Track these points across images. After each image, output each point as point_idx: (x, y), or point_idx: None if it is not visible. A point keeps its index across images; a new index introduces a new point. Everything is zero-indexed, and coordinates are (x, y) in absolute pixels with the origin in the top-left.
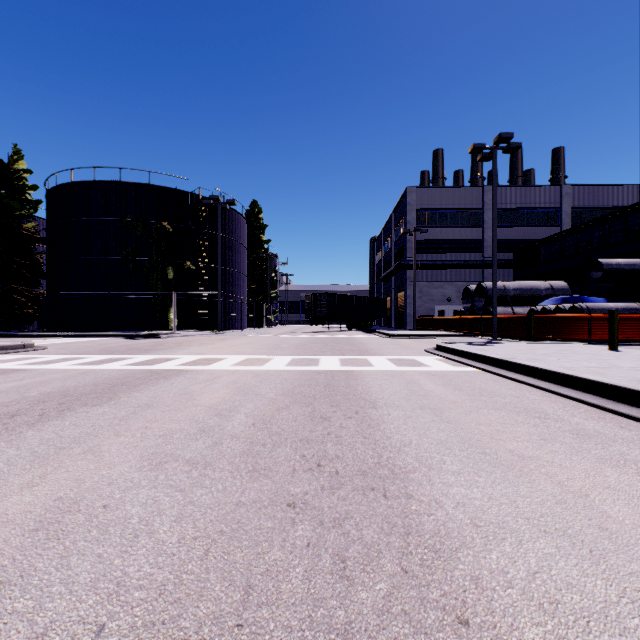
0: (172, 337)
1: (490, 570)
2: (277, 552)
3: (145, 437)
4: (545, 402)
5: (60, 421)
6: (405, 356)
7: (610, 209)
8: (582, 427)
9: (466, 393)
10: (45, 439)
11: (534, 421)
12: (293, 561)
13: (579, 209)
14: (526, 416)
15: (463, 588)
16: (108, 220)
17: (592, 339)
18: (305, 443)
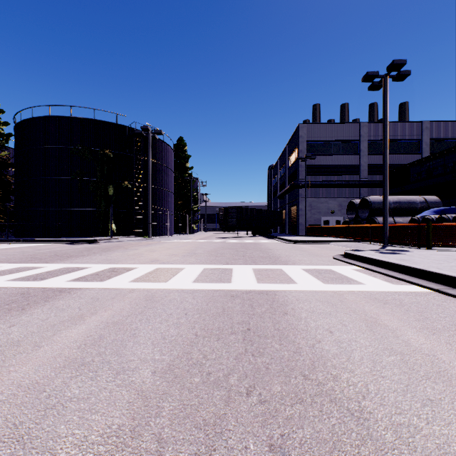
0: (108, 242)
1: None
2: None
3: None
4: None
5: None
6: (320, 265)
7: None
8: None
9: None
10: None
11: None
12: None
13: (436, 140)
14: None
15: None
16: (61, 148)
17: None
18: None
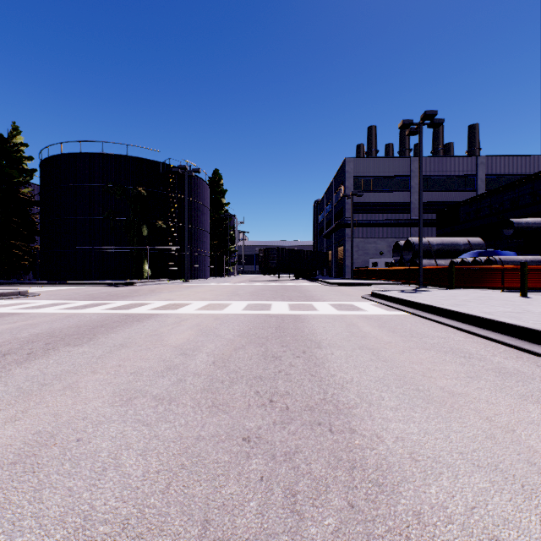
0: (146, 285)
1: (430, 505)
2: (233, 486)
3: (118, 374)
4: (468, 343)
5: (45, 359)
6: (345, 302)
7: (519, 176)
8: (503, 366)
9: (399, 334)
10: (30, 376)
11: (460, 360)
12: (247, 495)
13: (492, 176)
14: (453, 355)
15: (406, 523)
16: (92, 186)
17: (505, 287)
18: (259, 380)
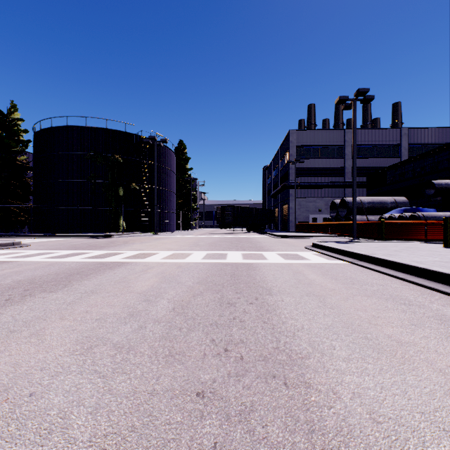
0: (122, 237)
1: None
2: None
3: (84, 321)
4: (405, 290)
5: (20, 305)
6: (290, 251)
7: (436, 145)
8: (442, 313)
9: (341, 282)
10: (2, 322)
11: (401, 307)
12: None
13: (414, 145)
14: (393, 302)
15: None
16: (77, 154)
17: (427, 239)
18: (214, 327)
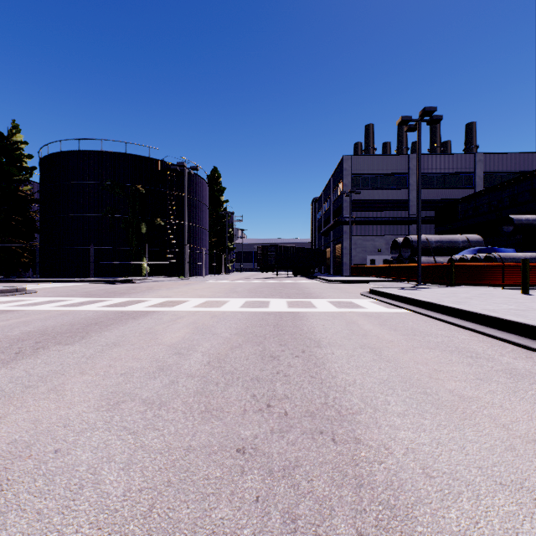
0: (144, 282)
1: (452, 534)
2: (224, 508)
3: (107, 375)
4: (474, 342)
5: (33, 359)
6: (343, 299)
7: (517, 173)
8: (513, 366)
9: (401, 333)
10: (15, 377)
11: (467, 360)
12: (241, 520)
13: (490, 173)
14: (459, 355)
15: None
16: (91, 183)
17: (505, 284)
18: (256, 382)
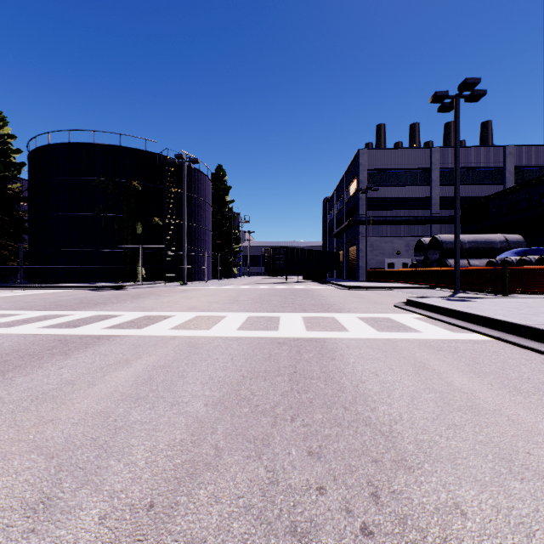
0: (137, 288)
1: None
2: None
3: None
4: None
5: None
6: (377, 314)
7: None
8: None
9: (541, 402)
10: None
11: None
12: None
13: (522, 168)
14: None
15: None
16: (82, 179)
17: None
18: None
